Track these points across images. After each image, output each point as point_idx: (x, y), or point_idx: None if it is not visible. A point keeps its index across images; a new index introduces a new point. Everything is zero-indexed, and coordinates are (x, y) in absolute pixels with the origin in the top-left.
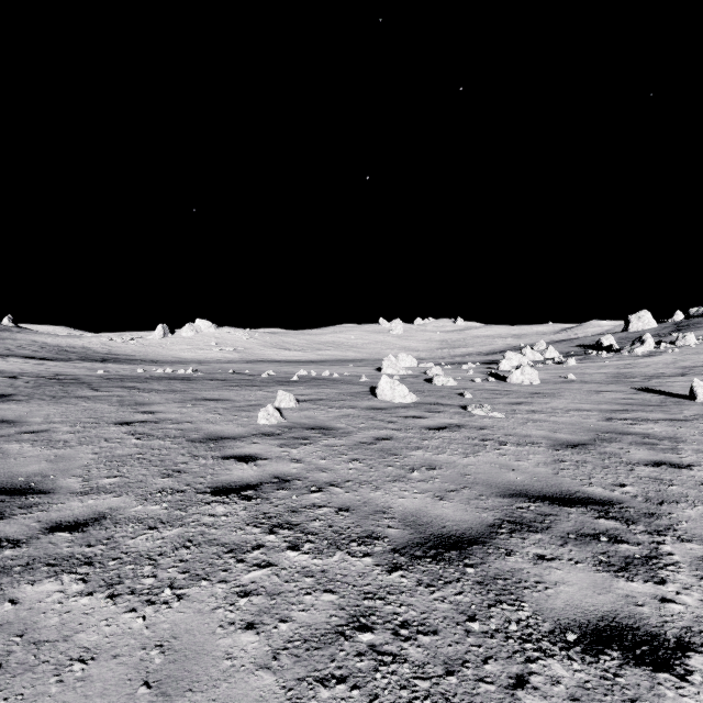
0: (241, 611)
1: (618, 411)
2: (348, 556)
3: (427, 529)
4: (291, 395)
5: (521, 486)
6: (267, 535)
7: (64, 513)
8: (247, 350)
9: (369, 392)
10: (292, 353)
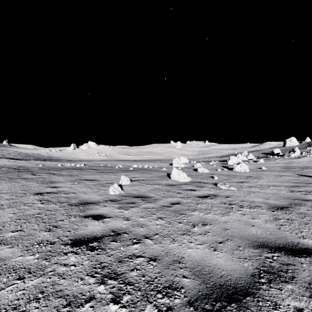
0: None
1: (295, 186)
2: (155, 310)
3: (210, 279)
4: (128, 178)
5: (261, 238)
6: (98, 285)
7: None
8: (111, 155)
9: (167, 176)
10: (131, 156)
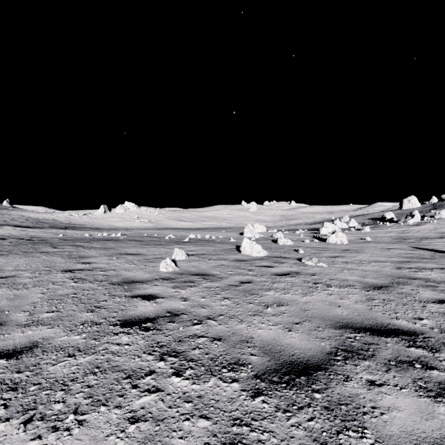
0: (129, 438)
1: (404, 262)
2: (220, 381)
3: (281, 357)
4: (183, 251)
5: (346, 319)
6: (158, 362)
7: (7, 342)
8: (157, 222)
9: (235, 249)
10: (186, 223)
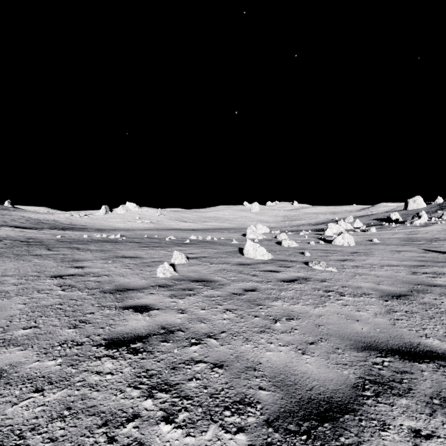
0: None
1: (419, 266)
2: (222, 431)
3: (296, 392)
4: (183, 255)
5: (368, 337)
6: (144, 400)
7: None
8: (159, 222)
9: (238, 251)
10: (188, 224)
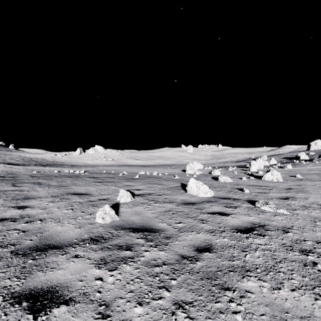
0: None
1: None
2: None
3: None
4: (128, 193)
5: None
6: None
7: None
8: (119, 160)
9: (181, 187)
10: (140, 161)
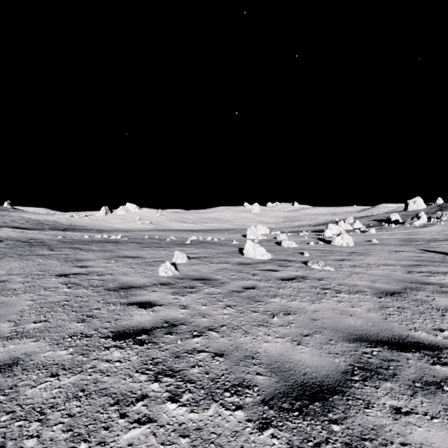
0: None
1: (415, 266)
2: (222, 409)
3: (291, 377)
4: (184, 254)
5: (360, 330)
6: (151, 383)
7: None
8: (159, 223)
9: (238, 252)
10: (188, 225)
